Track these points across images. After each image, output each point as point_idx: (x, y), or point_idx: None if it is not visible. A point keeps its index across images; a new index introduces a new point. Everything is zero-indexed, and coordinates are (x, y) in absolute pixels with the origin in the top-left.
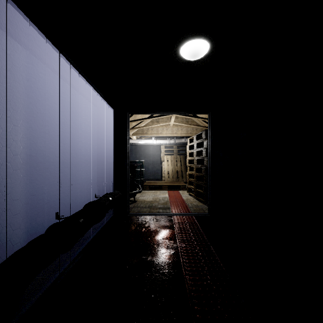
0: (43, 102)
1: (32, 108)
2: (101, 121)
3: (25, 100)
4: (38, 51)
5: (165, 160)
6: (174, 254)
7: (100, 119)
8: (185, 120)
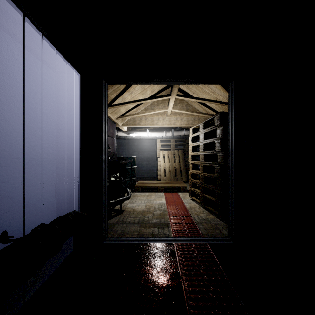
0: None
1: None
2: (62, 94)
3: None
4: None
5: (161, 155)
6: None
7: (60, 90)
8: (185, 108)
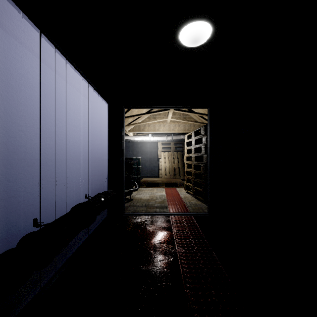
0: (25, 92)
1: (10, 98)
2: (95, 116)
3: (2, 88)
4: (17, 32)
5: (162, 157)
6: (172, 262)
7: (93, 113)
8: (182, 116)
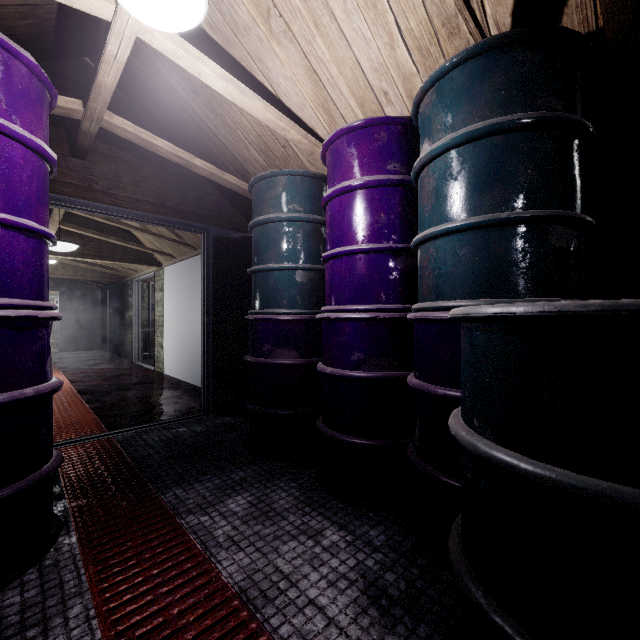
0: None
1: None
2: None
3: None
4: None
5: None
6: None
7: None
8: None
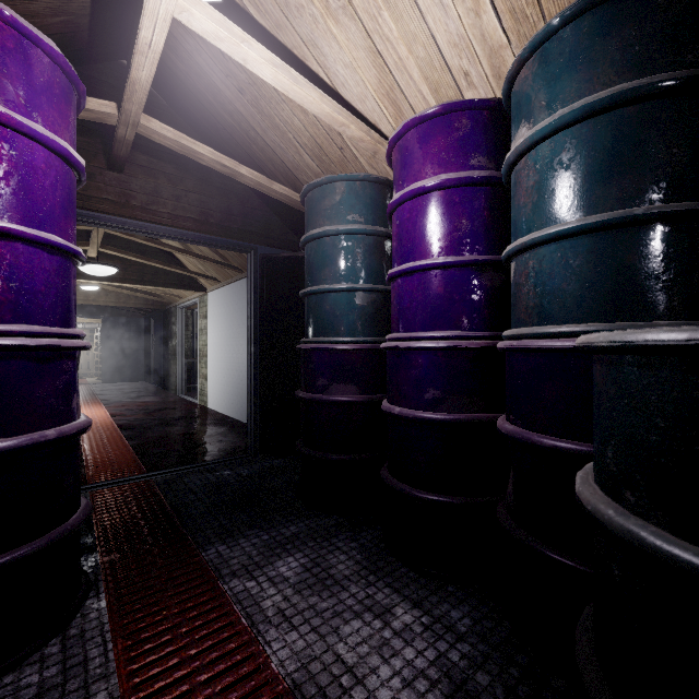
0: None
1: None
2: None
3: None
4: None
5: None
6: None
7: None
8: None
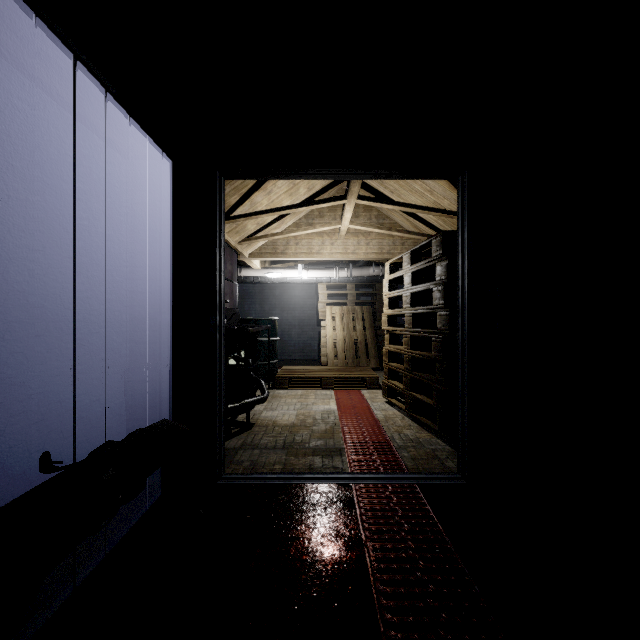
0: None
1: None
2: (138, 199)
3: None
4: None
5: (327, 316)
6: None
7: (133, 192)
8: (376, 221)
